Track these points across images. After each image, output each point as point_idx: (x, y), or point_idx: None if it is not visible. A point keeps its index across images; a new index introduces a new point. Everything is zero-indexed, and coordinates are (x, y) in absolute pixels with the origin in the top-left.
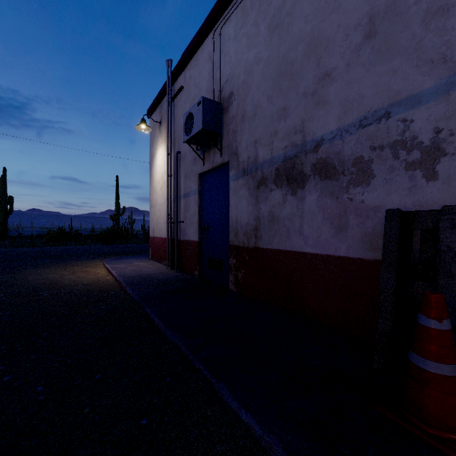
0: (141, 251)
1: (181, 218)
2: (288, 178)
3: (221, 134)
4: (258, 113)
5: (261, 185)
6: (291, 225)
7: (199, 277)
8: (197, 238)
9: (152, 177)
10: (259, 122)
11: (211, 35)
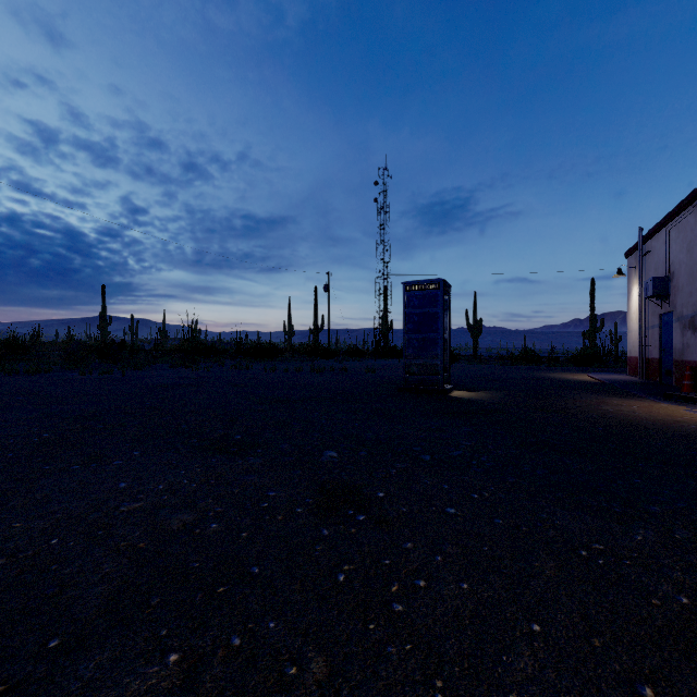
0: (621, 372)
1: (648, 343)
2: (692, 326)
3: (669, 293)
4: (683, 290)
5: (684, 328)
6: (693, 349)
7: (659, 382)
8: (657, 356)
9: (628, 308)
10: (683, 294)
11: (664, 230)
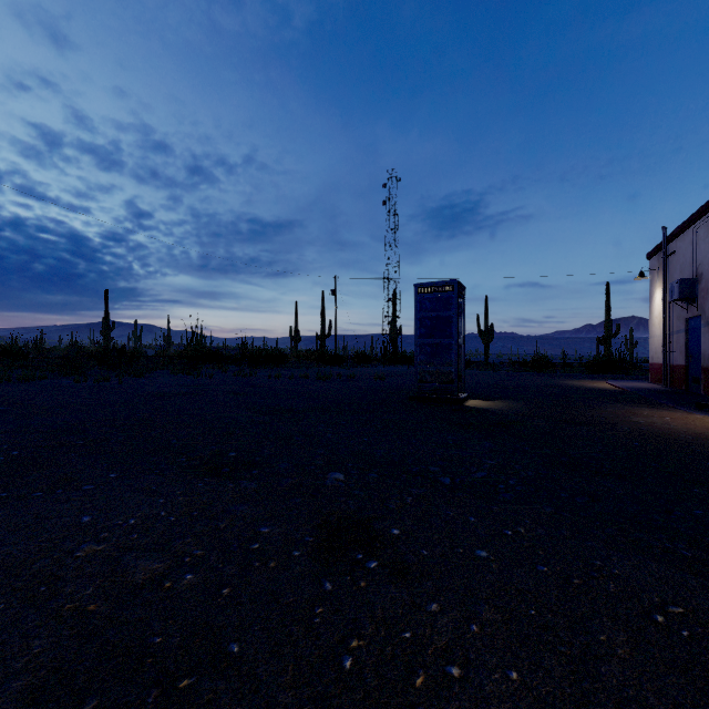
0: (641, 379)
1: (673, 348)
2: None
3: (696, 296)
4: None
5: None
6: None
7: (686, 391)
8: (683, 363)
9: (650, 312)
10: None
11: (691, 229)
